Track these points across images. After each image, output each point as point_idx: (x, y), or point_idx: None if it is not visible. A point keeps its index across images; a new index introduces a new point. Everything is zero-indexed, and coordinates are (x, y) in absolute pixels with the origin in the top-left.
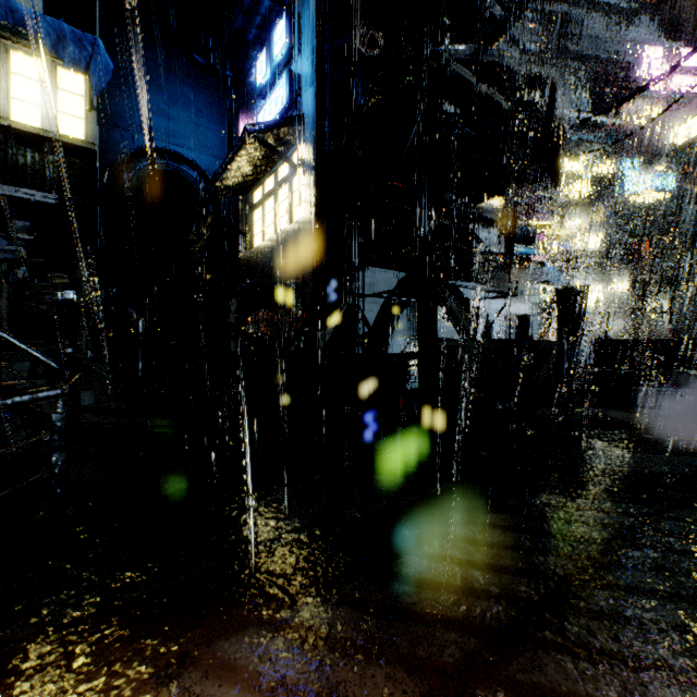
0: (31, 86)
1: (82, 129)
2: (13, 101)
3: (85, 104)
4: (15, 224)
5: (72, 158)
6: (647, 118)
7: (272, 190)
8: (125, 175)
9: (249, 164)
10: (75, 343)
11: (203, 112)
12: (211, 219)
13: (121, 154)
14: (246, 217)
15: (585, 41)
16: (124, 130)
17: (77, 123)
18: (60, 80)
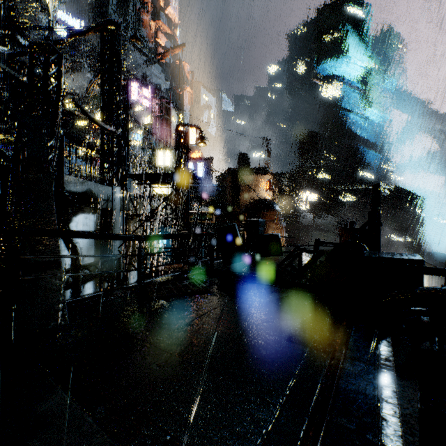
0: None
1: None
2: None
3: None
4: None
5: None
6: (137, 109)
7: None
8: None
9: None
10: None
11: None
12: None
13: None
14: None
15: (128, 60)
16: None
17: None
18: None
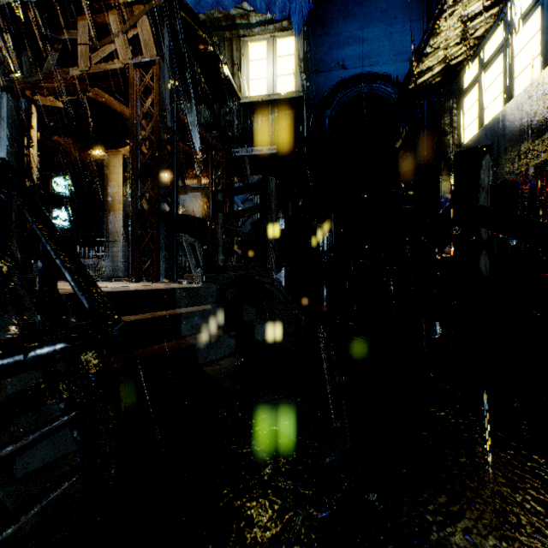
0: (260, 65)
1: (292, 83)
2: (251, 83)
3: (294, 60)
4: (254, 179)
5: (285, 111)
6: None
7: (500, 44)
8: (325, 113)
9: (467, 12)
10: (265, 266)
11: (397, 18)
12: (406, 129)
13: (322, 95)
14: (451, 112)
15: None
16: (324, 72)
17: (289, 80)
18: (278, 49)
